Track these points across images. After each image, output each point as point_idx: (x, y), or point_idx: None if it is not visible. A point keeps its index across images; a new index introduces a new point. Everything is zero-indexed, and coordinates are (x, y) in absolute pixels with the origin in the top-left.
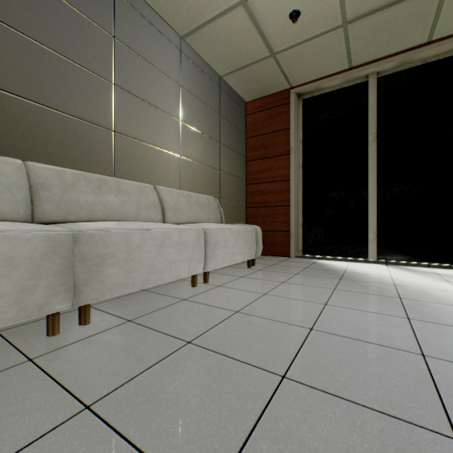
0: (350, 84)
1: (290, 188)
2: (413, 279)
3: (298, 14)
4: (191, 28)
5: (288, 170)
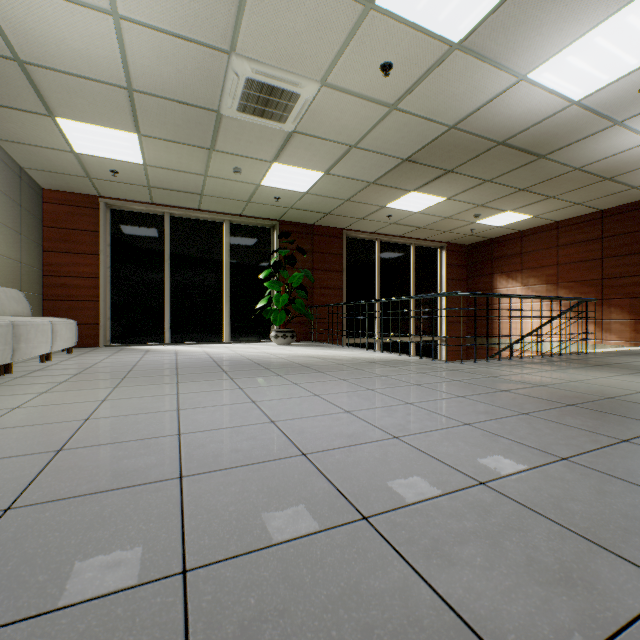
0: (152, 213)
1: (100, 286)
2: (187, 348)
3: (118, 172)
4: (11, 140)
5: (97, 269)
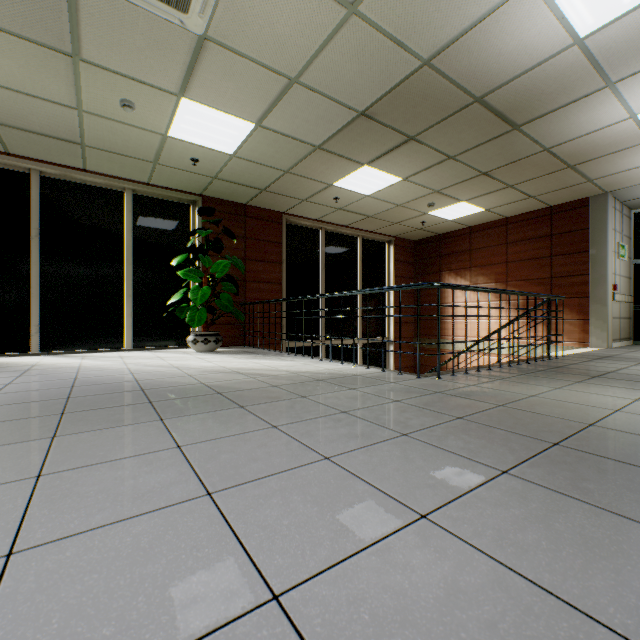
0: (10, 168)
1: None
2: (59, 360)
3: None
4: None
5: None
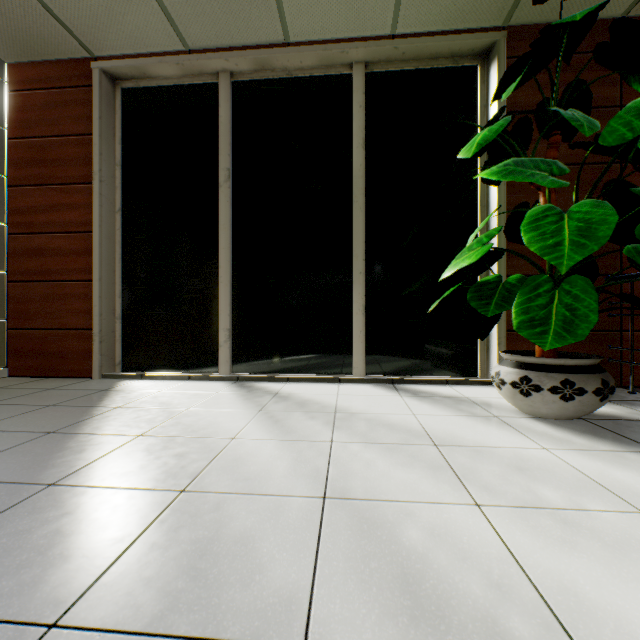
0: (195, 81)
1: (93, 248)
2: (213, 412)
3: None
4: None
5: (90, 214)
